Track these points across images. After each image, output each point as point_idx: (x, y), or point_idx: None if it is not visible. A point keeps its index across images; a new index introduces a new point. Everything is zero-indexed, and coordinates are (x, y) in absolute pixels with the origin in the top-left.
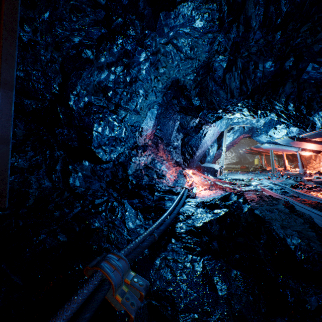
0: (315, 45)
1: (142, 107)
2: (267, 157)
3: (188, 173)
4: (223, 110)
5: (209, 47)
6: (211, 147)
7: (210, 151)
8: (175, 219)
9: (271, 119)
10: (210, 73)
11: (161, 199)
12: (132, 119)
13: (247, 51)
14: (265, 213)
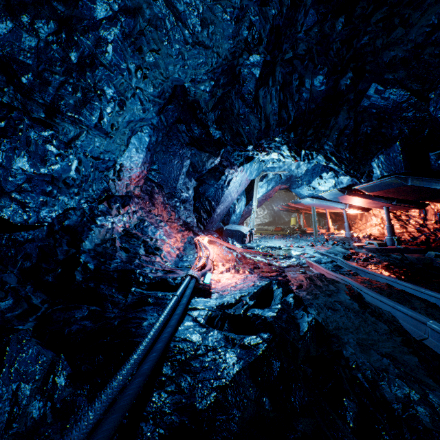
0: (385, 51)
1: (114, 123)
2: (306, 215)
3: (203, 243)
4: (254, 147)
5: (233, 27)
6: (237, 201)
7: (236, 207)
8: (150, 379)
9: (316, 166)
10: (236, 86)
11: (140, 304)
12: (95, 146)
13: (292, 49)
14: (326, 313)
